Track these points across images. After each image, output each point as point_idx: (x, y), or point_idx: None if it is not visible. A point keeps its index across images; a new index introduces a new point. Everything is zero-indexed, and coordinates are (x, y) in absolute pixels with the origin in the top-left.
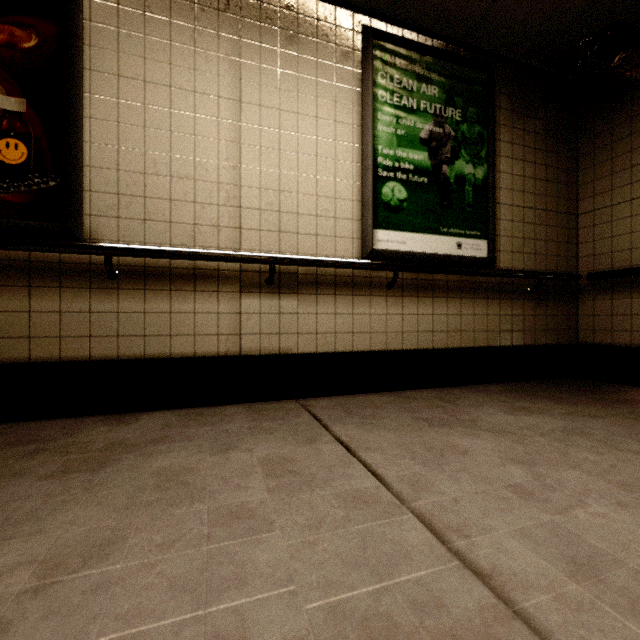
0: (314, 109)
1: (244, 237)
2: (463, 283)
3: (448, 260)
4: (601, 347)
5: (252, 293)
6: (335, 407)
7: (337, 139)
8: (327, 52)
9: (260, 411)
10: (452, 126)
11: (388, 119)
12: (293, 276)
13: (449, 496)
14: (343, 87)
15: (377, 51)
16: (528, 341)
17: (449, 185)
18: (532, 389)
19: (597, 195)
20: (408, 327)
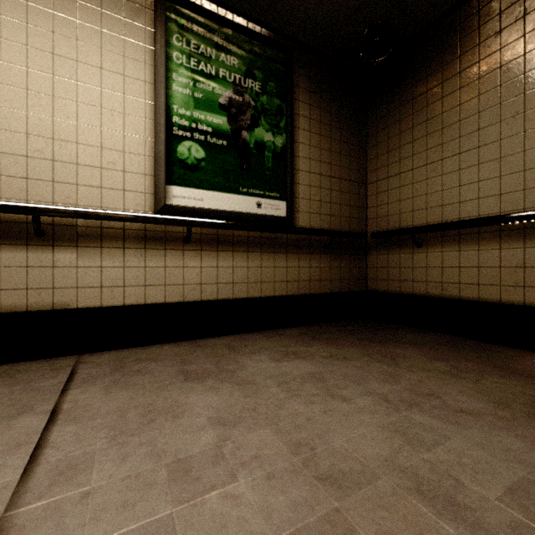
0: (98, 59)
1: (5, 185)
2: (264, 239)
3: (247, 218)
4: (381, 293)
5: (16, 245)
6: (111, 362)
7: (126, 93)
8: (114, 4)
9: (16, 373)
10: (252, 96)
11: (184, 81)
12: (71, 228)
13: (86, 488)
14: (134, 43)
15: (172, 14)
16: (324, 289)
17: (249, 149)
18: (322, 331)
19: (379, 169)
20: (207, 279)
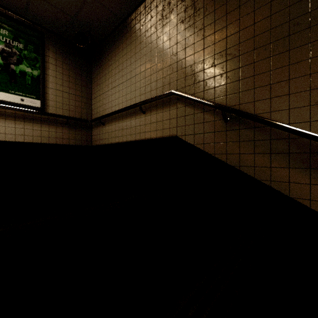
0: None
1: None
2: (26, 116)
3: (14, 104)
4: (95, 146)
5: None
6: None
7: None
8: None
9: None
10: (18, 50)
11: None
12: None
13: None
14: None
15: None
16: (65, 143)
17: (16, 74)
18: None
19: (95, 93)
20: None
